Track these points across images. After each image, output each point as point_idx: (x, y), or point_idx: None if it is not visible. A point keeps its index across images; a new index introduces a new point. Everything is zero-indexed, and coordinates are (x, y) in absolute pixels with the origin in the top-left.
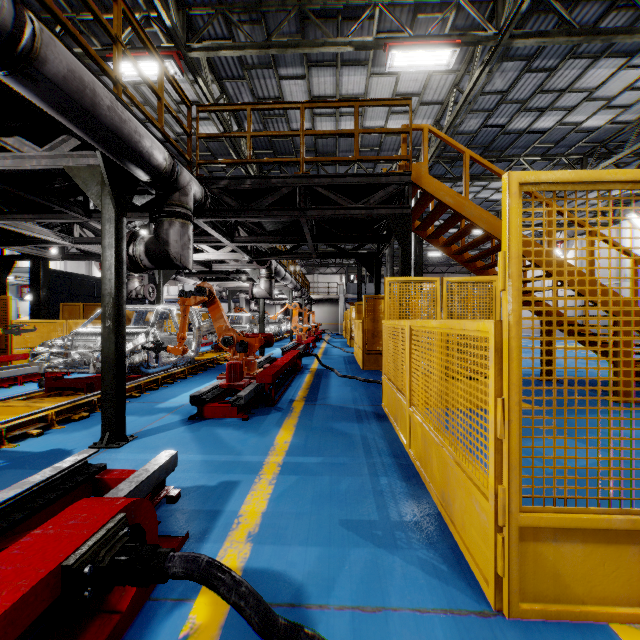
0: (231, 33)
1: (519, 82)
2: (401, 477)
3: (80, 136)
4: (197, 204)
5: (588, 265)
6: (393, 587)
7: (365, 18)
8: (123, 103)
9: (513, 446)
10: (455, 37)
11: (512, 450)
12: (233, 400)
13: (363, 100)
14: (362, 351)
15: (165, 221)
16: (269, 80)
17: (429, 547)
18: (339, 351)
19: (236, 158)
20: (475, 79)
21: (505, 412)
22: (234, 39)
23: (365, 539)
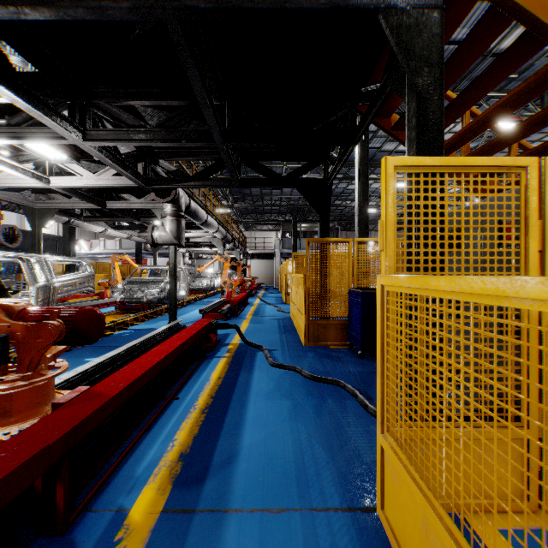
0: None
1: None
2: None
3: None
4: None
5: None
6: None
7: None
8: None
9: None
10: None
11: None
12: None
13: None
14: (304, 319)
15: None
16: None
17: None
18: (273, 310)
19: None
20: None
21: None
22: None
23: None
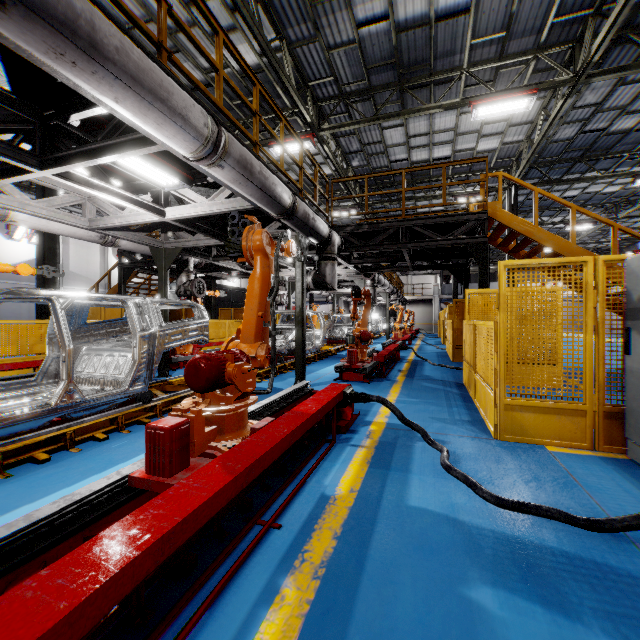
0: (347, 109)
1: (613, 93)
2: (466, 409)
3: (292, 228)
4: (337, 248)
5: None
6: (451, 431)
7: (453, 84)
8: (305, 201)
9: (501, 371)
10: (533, 85)
11: (500, 373)
12: (360, 370)
13: (449, 162)
14: (452, 346)
15: (323, 263)
16: (374, 131)
17: (472, 426)
18: (433, 348)
19: (343, 187)
20: (558, 109)
21: (498, 358)
22: (349, 112)
23: (441, 422)
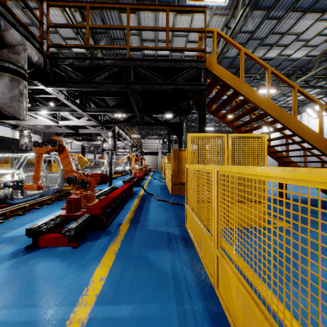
0: None
1: (261, 26)
2: None
3: None
4: (36, 68)
5: (318, 128)
6: None
7: None
8: None
9: None
10: None
11: None
12: (64, 231)
13: (172, 6)
14: (171, 183)
15: None
16: (113, 13)
17: None
18: (158, 181)
19: None
20: (239, 17)
21: None
22: None
23: None
